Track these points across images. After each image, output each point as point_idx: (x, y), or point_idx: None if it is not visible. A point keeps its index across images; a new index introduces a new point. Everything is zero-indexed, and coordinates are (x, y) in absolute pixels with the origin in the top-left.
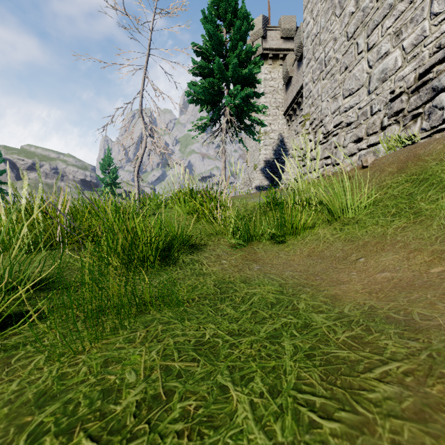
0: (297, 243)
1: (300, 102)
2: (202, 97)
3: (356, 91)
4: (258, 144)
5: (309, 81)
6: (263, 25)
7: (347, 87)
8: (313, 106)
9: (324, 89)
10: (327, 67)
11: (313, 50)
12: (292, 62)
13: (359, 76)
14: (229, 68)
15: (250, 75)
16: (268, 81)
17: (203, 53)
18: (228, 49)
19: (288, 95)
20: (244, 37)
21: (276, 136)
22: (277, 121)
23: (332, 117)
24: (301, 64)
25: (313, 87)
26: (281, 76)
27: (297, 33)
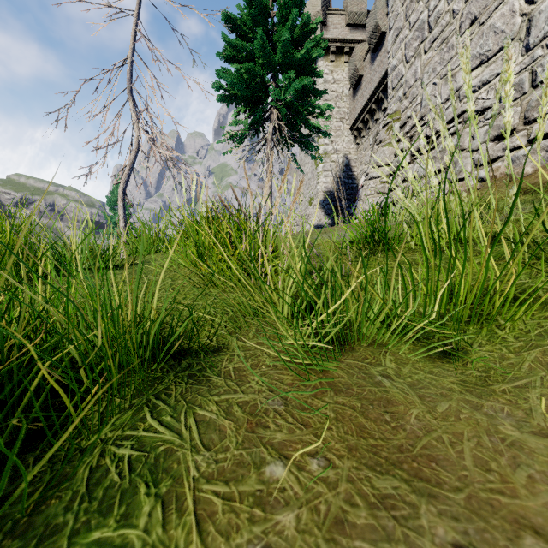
0: (522, 361)
1: (373, 110)
2: (238, 92)
3: (496, 53)
4: (315, 169)
5: (399, 61)
6: (323, 6)
7: (475, 51)
8: (406, 99)
9: (427, 67)
10: (433, 31)
11: (407, 12)
12: (363, 56)
13: (504, 26)
14: (276, 51)
15: (308, 60)
16: (328, 84)
17: (239, 28)
18: (275, 23)
19: (357, 102)
20: (299, 4)
21: (340, 158)
22: (341, 138)
23: (444, 107)
24: (376, 56)
25: (406, 70)
26: (347, 78)
27: (372, 12)
